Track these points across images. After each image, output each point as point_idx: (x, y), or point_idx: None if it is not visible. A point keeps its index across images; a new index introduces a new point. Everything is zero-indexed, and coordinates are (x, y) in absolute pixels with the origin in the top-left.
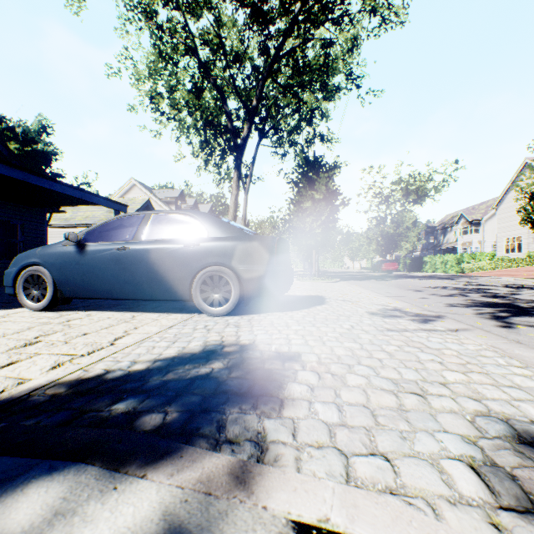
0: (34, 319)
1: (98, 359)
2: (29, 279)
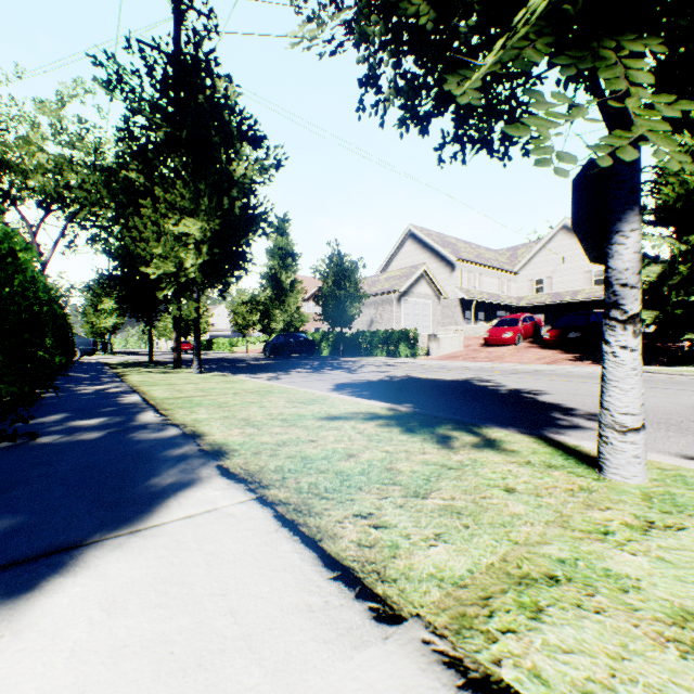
0: None
1: None
2: None
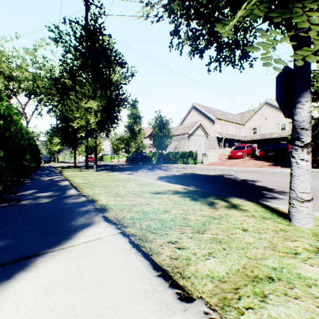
0: None
1: None
2: None
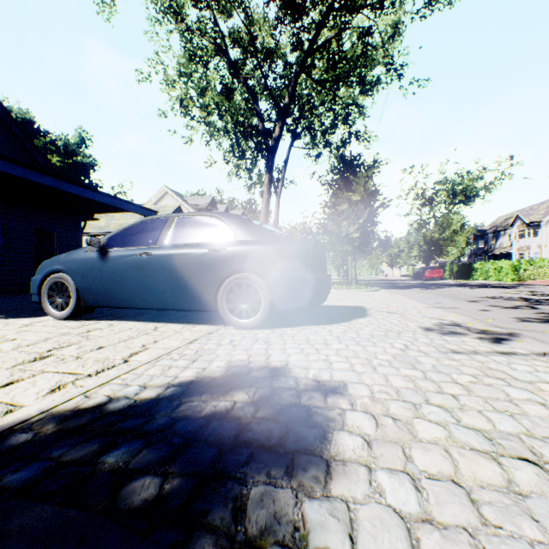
0: (55, 329)
1: (104, 381)
2: (53, 287)
